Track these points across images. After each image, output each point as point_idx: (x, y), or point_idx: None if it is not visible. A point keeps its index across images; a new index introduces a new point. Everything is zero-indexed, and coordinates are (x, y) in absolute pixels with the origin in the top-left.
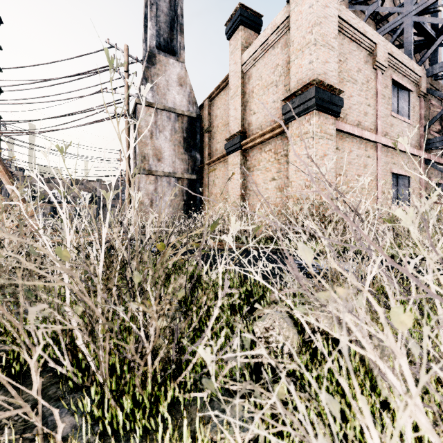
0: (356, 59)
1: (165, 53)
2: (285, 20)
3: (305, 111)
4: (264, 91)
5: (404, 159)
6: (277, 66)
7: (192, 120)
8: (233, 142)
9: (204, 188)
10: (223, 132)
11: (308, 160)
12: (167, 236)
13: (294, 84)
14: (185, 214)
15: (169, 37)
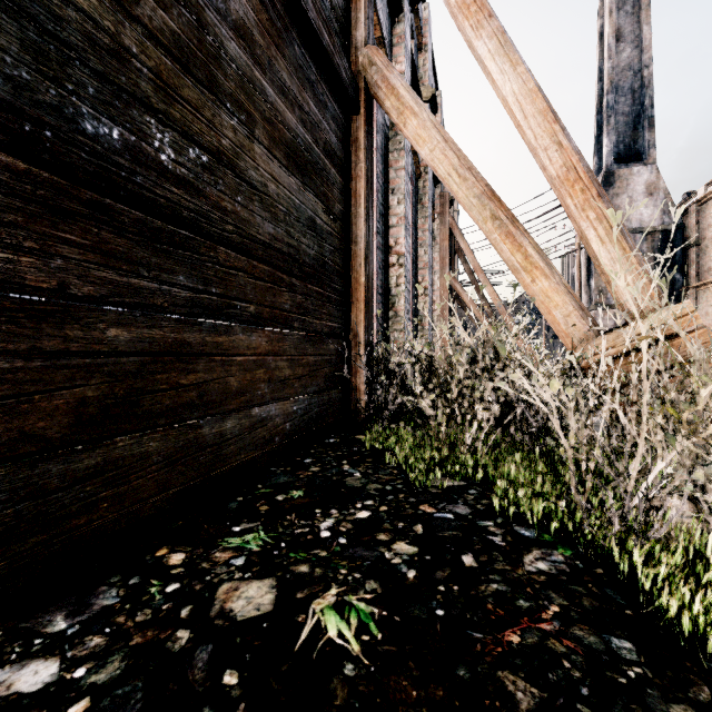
0: None
1: (626, 164)
2: None
3: None
4: None
5: None
6: None
7: (668, 233)
8: None
9: None
10: None
11: None
12: None
13: None
14: None
15: (631, 140)
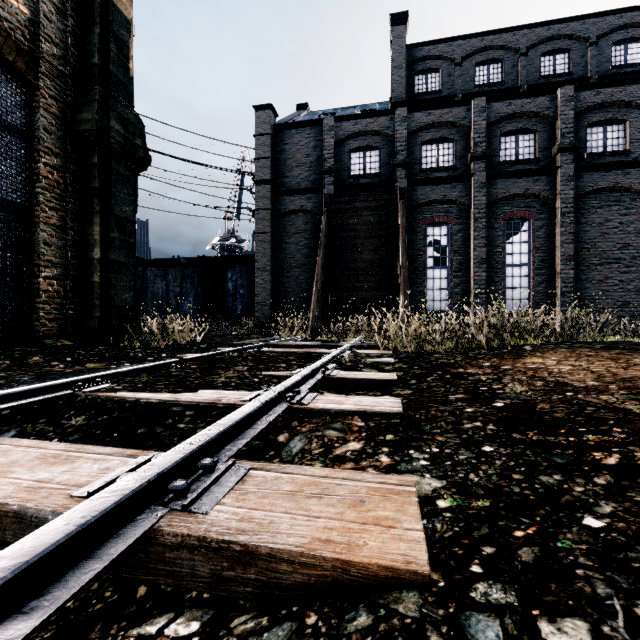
0: None
1: None
2: None
3: None
4: None
5: None
6: None
7: None
8: None
9: None
10: None
11: None
12: None
13: None
14: None
15: None
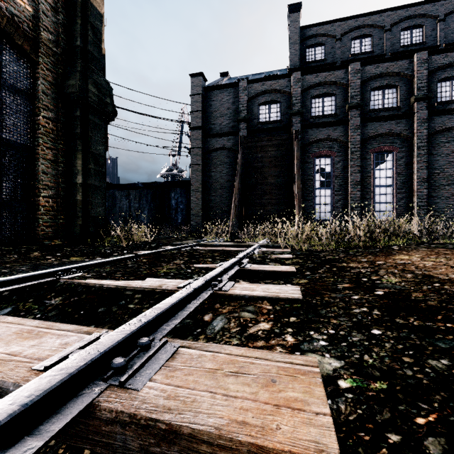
0: None
1: None
2: None
3: None
4: None
5: None
6: None
7: None
8: None
9: None
10: None
11: None
12: None
13: None
14: None
15: None
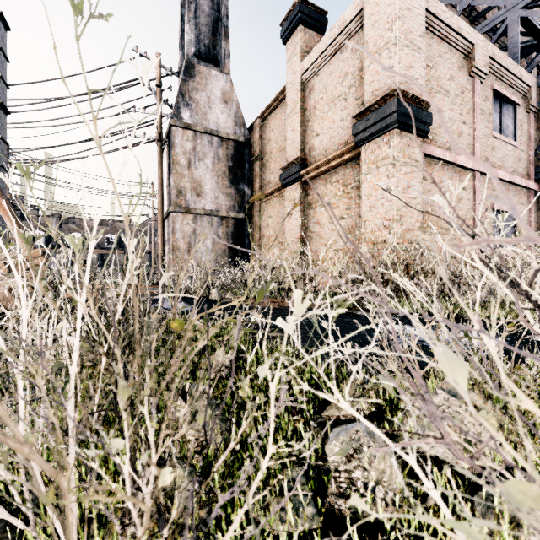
0: (448, 64)
1: (206, 63)
2: (357, 15)
3: (383, 130)
4: (329, 106)
5: (509, 192)
6: (346, 74)
7: (240, 145)
8: (290, 171)
9: (254, 230)
10: (277, 160)
11: (387, 193)
12: (207, 290)
13: (369, 96)
14: (231, 261)
15: (211, 43)
